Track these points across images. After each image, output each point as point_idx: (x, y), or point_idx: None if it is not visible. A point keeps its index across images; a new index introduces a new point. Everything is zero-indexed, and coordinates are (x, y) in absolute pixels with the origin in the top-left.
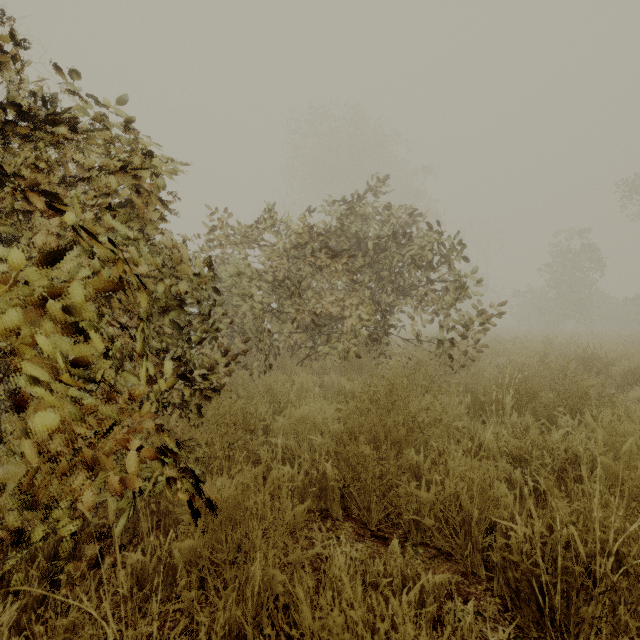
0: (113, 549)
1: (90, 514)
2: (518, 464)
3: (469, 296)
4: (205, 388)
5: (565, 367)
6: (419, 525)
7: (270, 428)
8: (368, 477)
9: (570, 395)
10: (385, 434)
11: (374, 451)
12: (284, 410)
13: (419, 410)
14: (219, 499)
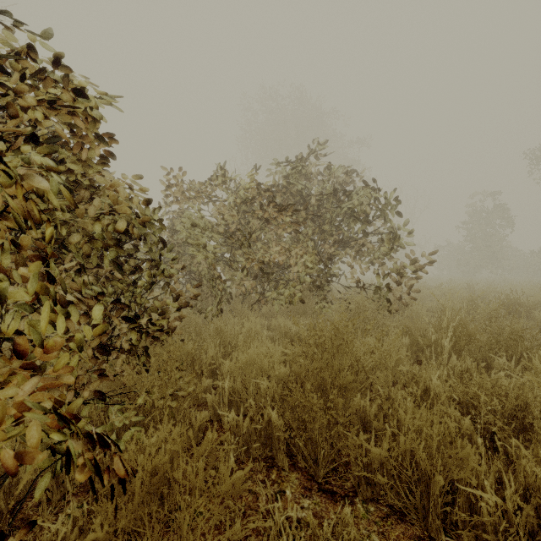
0: (41, 509)
1: (20, 469)
2: (465, 409)
3: (403, 247)
4: (153, 332)
5: (496, 311)
6: (369, 479)
7: (219, 370)
8: (315, 427)
9: (503, 338)
10: (331, 380)
11: (321, 400)
12: (233, 352)
13: (363, 354)
14: (140, 472)
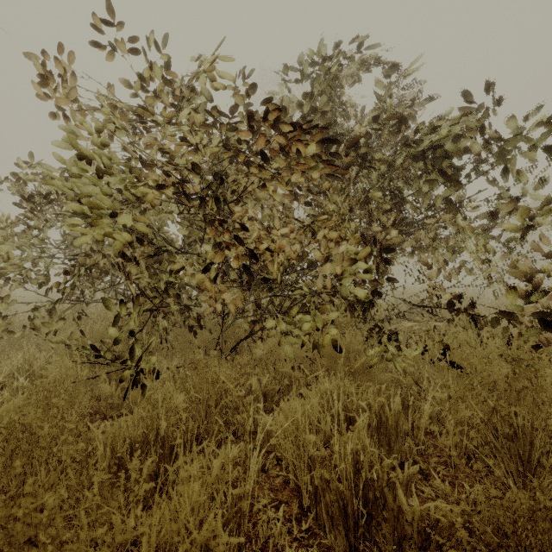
0: None
1: None
2: None
3: None
4: None
5: None
6: None
7: None
8: None
9: None
10: None
11: None
12: None
13: None
14: None
